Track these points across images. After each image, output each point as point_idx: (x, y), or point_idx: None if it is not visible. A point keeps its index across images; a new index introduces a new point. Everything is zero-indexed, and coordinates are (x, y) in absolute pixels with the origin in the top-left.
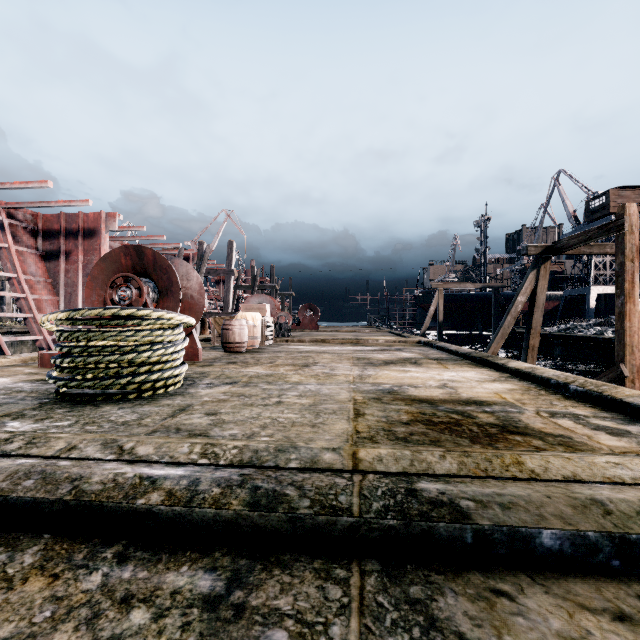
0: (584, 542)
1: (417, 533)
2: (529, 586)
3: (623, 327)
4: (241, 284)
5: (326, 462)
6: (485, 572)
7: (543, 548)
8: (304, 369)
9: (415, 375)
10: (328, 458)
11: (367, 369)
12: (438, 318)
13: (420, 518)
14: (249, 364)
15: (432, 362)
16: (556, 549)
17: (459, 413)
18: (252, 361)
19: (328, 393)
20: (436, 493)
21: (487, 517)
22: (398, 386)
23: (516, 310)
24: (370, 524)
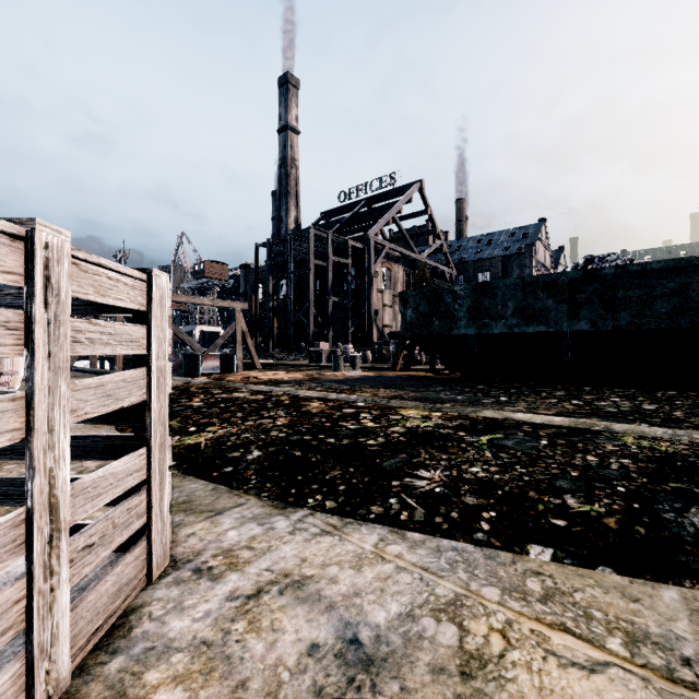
0: None
1: None
2: None
3: None
4: None
5: None
6: None
7: None
8: None
9: None
10: None
11: None
12: None
13: None
14: None
15: None
16: None
17: None
18: None
19: None
20: None
21: None
22: None
23: None
24: None
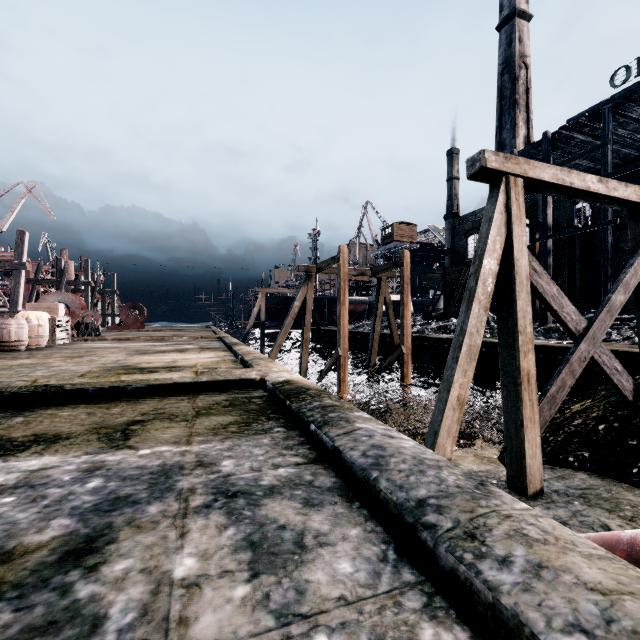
0: (104, 390)
1: (39, 395)
2: (76, 403)
3: (340, 324)
4: (45, 277)
5: (16, 384)
6: (64, 403)
7: (89, 394)
8: (74, 359)
9: (165, 357)
10: (19, 383)
11: (133, 356)
12: (261, 318)
13: (41, 390)
14: (20, 358)
15: (197, 350)
16: (94, 394)
17: (151, 371)
18: (25, 356)
19: (74, 369)
20: (58, 384)
21: (72, 387)
22: (138, 363)
23: (294, 312)
24: (17, 394)
